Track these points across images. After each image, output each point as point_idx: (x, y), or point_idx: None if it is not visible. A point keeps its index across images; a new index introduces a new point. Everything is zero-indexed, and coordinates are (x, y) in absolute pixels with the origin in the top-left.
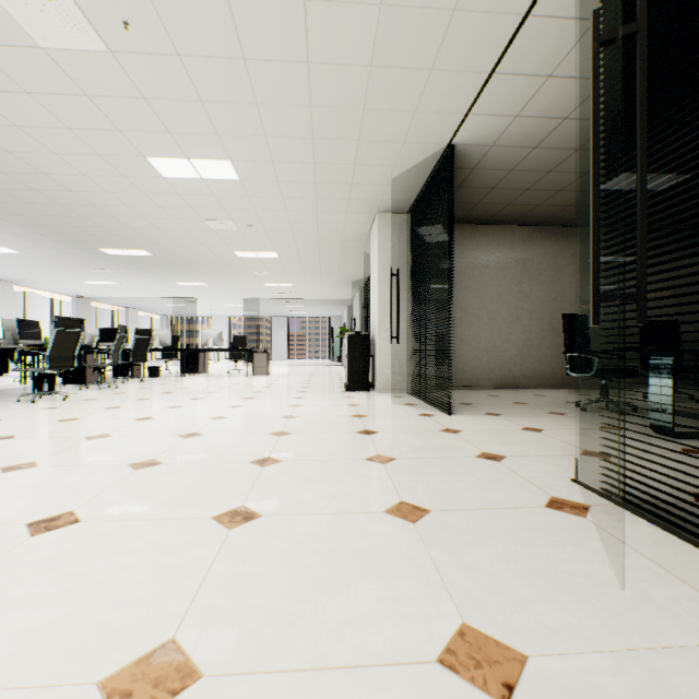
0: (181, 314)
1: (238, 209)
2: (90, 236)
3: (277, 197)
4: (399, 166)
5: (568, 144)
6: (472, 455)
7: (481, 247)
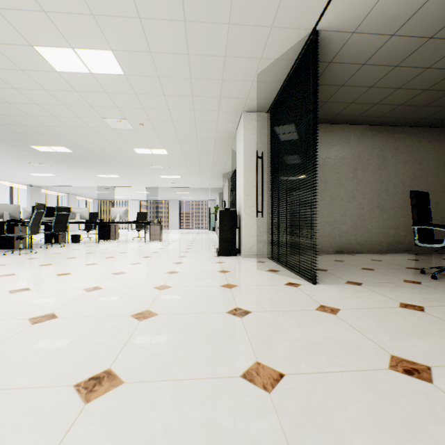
0: (107, 198)
1: (129, 107)
2: (18, 134)
3: (160, 94)
4: (264, 59)
5: (424, 31)
6: (383, 365)
7: (324, 141)
